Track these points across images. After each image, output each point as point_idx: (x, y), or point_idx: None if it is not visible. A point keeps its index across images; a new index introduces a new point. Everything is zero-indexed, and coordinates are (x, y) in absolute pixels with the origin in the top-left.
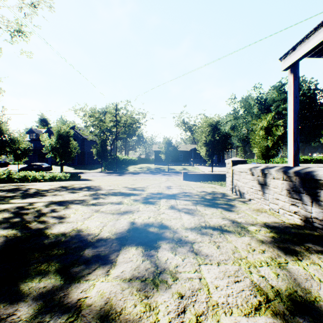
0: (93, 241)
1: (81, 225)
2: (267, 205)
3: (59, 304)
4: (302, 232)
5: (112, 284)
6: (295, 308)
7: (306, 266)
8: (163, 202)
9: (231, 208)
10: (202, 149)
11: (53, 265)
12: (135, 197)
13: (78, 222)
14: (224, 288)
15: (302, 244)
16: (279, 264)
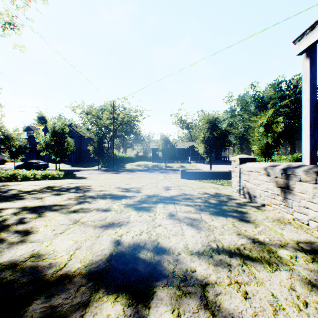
0: (51, 281)
1: (45, 248)
2: (289, 213)
3: None
4: None
5: None
6: None
7: None
8: (160, 208)
9: (245, 217)
10: (200, 146)
11: None
12: (126, 201)
13: (44, 241)
14: None
15: None
16: None
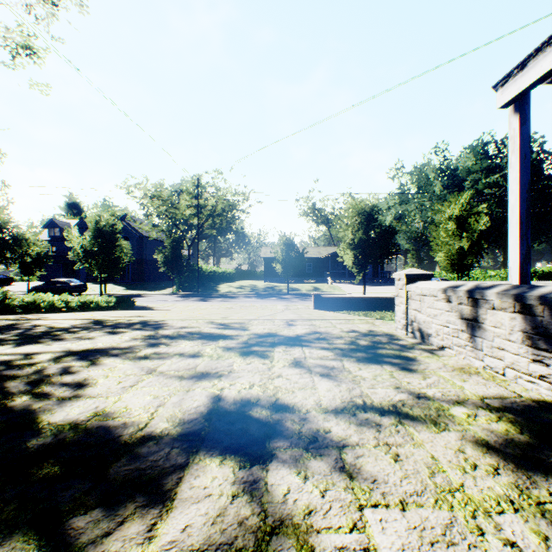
0: (131, 443)
1: (113, 404)
2: (479, 359)
3: None
4: None
5: None
6: None
7: None
8: (279, 353)
9: (410, 365)
10: (347, 254)
11: (30, 510)
12: (226, 342)
13: (109, 396)
14: None
15: None
16: (541, 505)
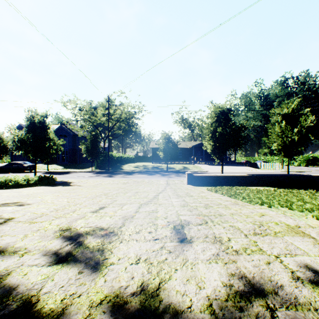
0: None
1: None
2: None
3: None
4: None
5: None
6: None
7: None
8: None
9: None
10: (210, 144)
11: None
12: None
13: None
14: None
15: None
16: None
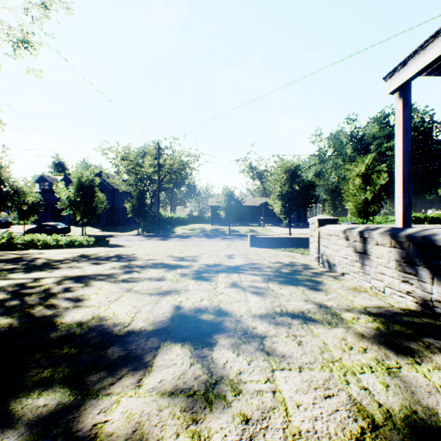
0: (120, 334)
1: (104, 311)
2: (367, 281)
3: (64, 433)
4: (419, 321)
5: (144, 400)
6: (415, 438)
7: (428, 373)
8: (222, 278)
9: (318, 286)
10: (276, 203)
11: (61, 371)
12: (182, 270)
13: (101, 306)
14: (309, 407)
15: (420, 338)
16: (389, 369)
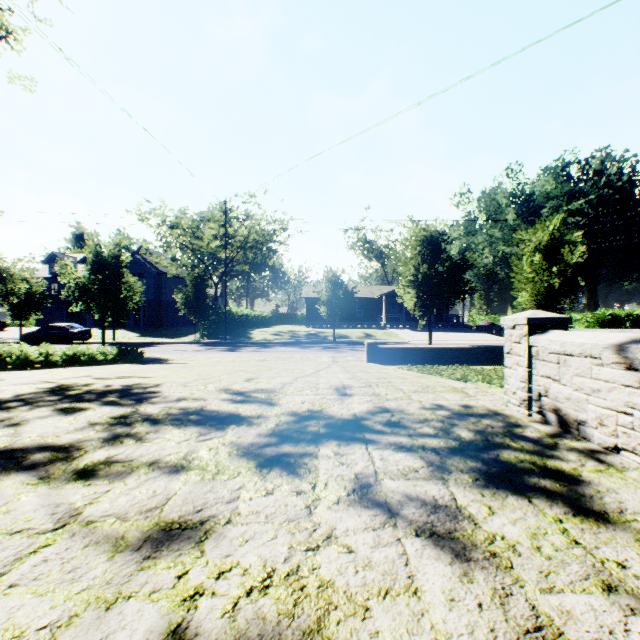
0: None
1: None
2: None
3: None
4: None
5: None
6: None
7: None
8: (328, 460)
9: (584, 496)
10: (409, 293)
11: None
12: (238, 433)
13: None
14: None
15: None
16: None
